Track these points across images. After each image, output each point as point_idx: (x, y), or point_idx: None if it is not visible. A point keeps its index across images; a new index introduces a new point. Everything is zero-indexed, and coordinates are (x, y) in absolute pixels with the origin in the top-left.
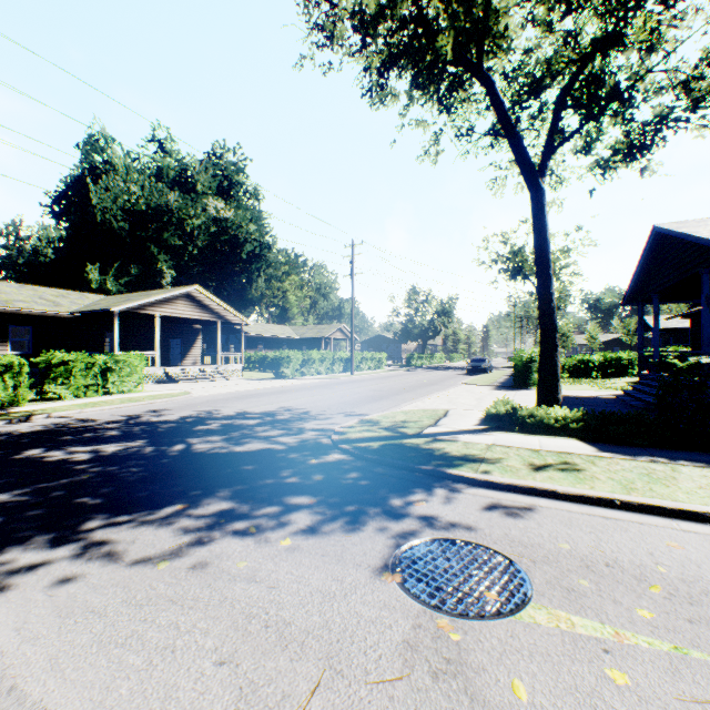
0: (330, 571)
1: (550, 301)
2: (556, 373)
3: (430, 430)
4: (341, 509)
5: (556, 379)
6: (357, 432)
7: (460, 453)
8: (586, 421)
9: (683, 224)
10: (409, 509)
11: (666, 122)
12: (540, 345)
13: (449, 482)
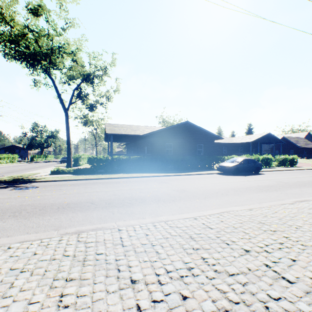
0: (0, 191)
1: (70, 142)
2: (71, 160)
3: (31, 176)
4: (0, 187)
5: (71, 161)
6: (3, 178)
7: (38, 178)
8: (75, 170)
9: (109, 125)
10: (19, 186)
11: (94, 106)
12: (67, 153)
13: (32, 182)
